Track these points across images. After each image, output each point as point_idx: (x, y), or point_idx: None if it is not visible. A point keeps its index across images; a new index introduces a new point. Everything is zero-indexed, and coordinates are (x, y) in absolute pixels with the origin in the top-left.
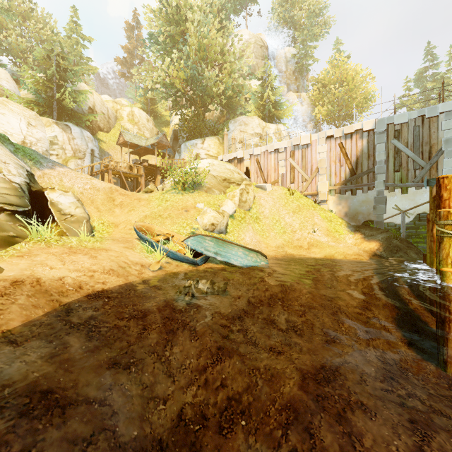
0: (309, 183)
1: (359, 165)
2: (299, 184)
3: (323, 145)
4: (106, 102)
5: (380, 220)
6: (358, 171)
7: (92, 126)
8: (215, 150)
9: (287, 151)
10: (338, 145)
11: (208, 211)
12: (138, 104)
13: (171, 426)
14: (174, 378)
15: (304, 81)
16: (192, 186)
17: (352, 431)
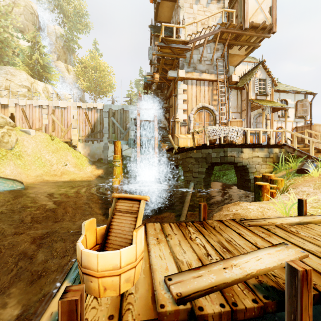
0: (66, 133)
1: (96, 127)
2: (59, 133)
3: (75, 111)
4: None
5: (106, 158)
6: (95, 130)
7: None
8: None
9: (49, 108)
10: (84, 113)
11: None
12: None
13: None
14: None
15: (71, 57)
16: None
17: (53, 249)
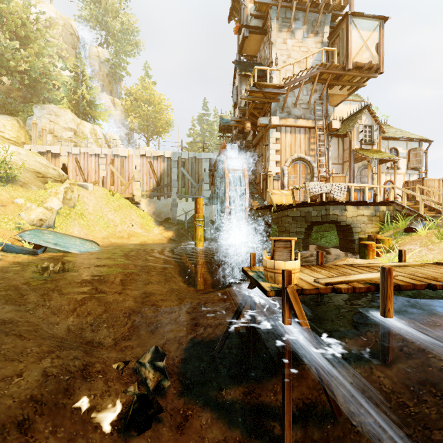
0: (127, 187)
1: (162, 180)
2: (119, 187)
3: (138, 160)
4: None
5: (174, 218)
6: (162, 183)
7: None
8: (14, 134)
9: (107, 158)
10: (149, 162)
11: (33, 207)
12: None
13: (66, 333)
14: (58, 315)
15: (118, 88)
16: (2, 178)
17: (158, 307)
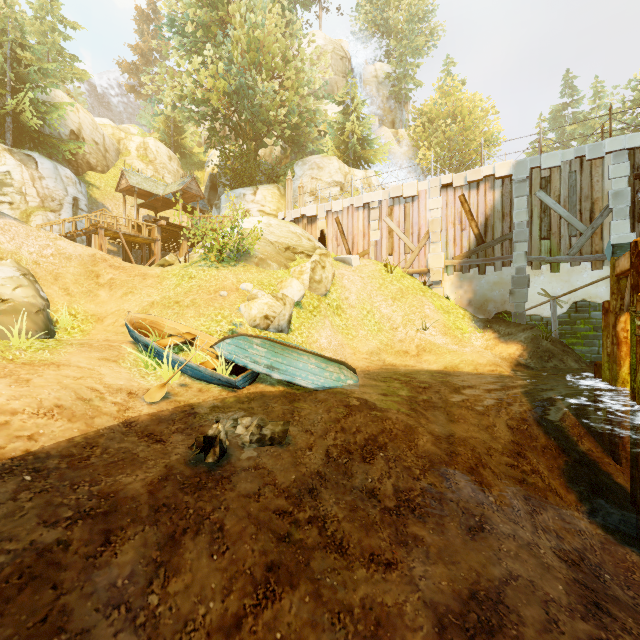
0: (416, 255)
1: (490, 229)
2: (401, 257)
3: (437, 199)
4: (101, 126)
5: (520, 311)
6: (488, 237)
7: (77, 162)
8: (274, 205)
9: (382, 206)
10: (459, 198)
11: (259, 295)
12: (156, 134)
13: None
14: None
15: (403, 113)
16: (234, 255)
17: None
